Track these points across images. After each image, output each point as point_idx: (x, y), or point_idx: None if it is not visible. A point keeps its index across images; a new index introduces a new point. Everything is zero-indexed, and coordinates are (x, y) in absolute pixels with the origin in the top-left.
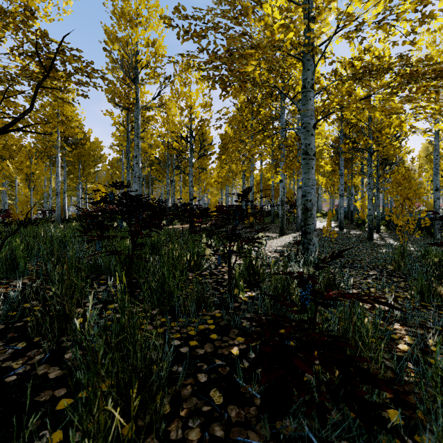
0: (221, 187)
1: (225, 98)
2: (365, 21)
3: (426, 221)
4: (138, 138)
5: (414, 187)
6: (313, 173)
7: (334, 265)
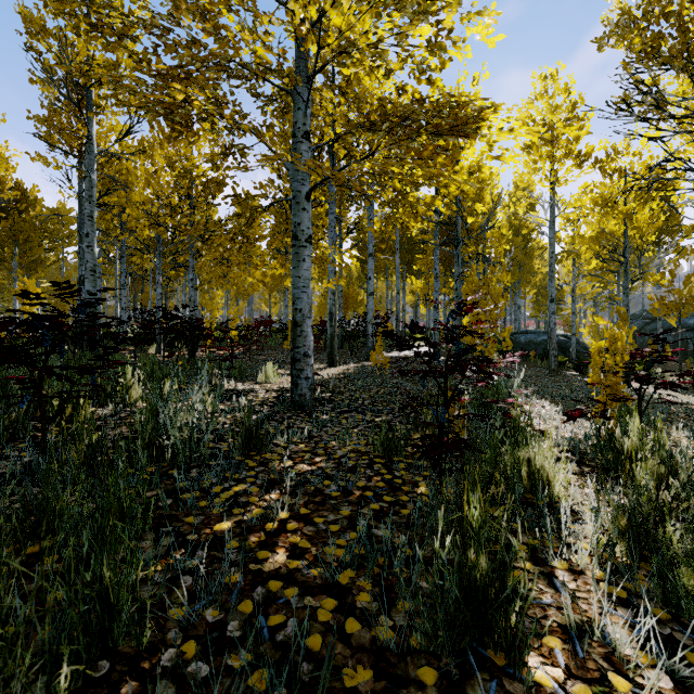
0: (270, 291)
1: (176, 143)
2: (354, 42)
3: (508, 344)
4: (91, 203)
5: (494, 296)
6: (306, 268)
7: (341, 409)
